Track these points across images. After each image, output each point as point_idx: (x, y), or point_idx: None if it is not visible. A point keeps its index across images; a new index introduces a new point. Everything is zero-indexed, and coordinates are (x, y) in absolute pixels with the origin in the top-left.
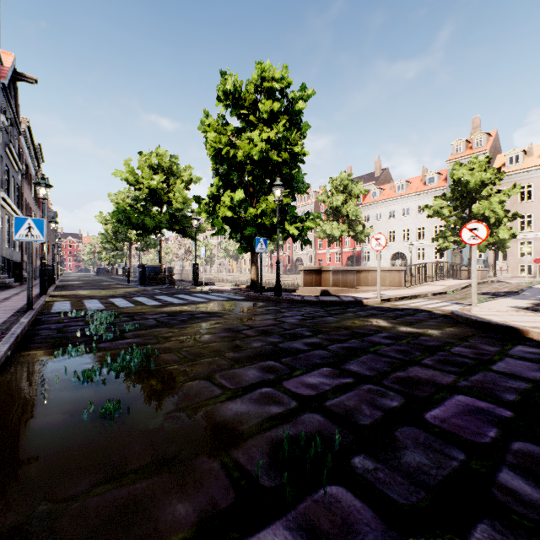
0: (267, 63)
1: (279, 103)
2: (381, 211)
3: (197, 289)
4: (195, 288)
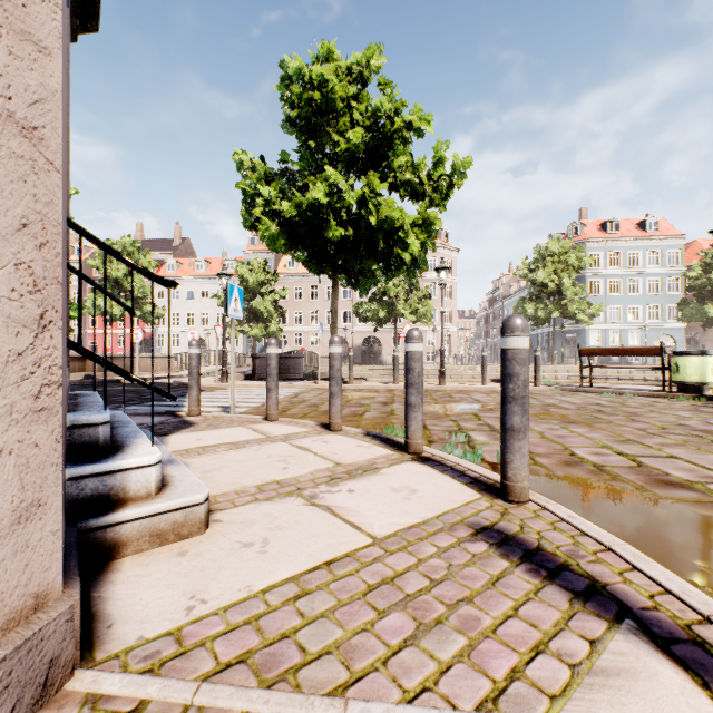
0: None
1: None
2: (179, 289)
3: None
4: None
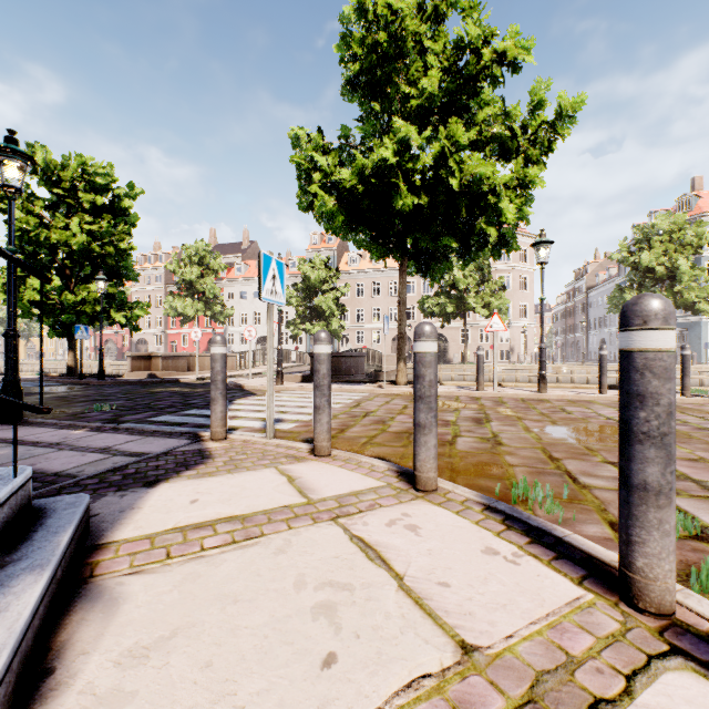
0: (90, 157)
1: (104, 193)
2: (247, 290)
3: None
4: None
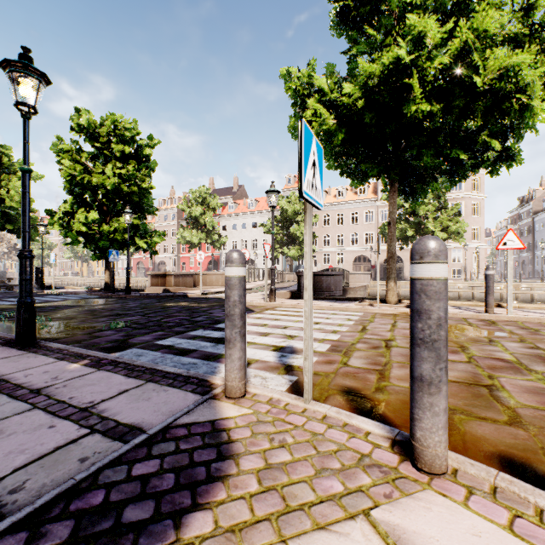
0: (120, 115)
1: (131, 144)
2: (237, 222)
3: (45, 293)
4: (43, 291)
